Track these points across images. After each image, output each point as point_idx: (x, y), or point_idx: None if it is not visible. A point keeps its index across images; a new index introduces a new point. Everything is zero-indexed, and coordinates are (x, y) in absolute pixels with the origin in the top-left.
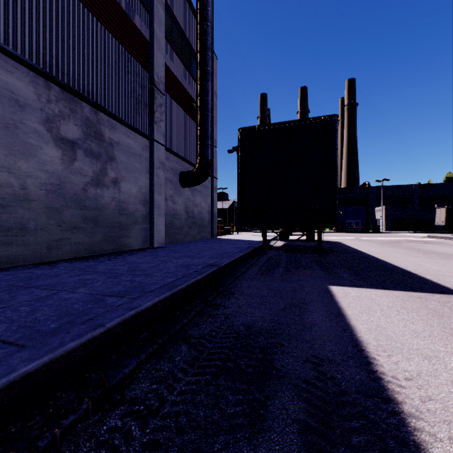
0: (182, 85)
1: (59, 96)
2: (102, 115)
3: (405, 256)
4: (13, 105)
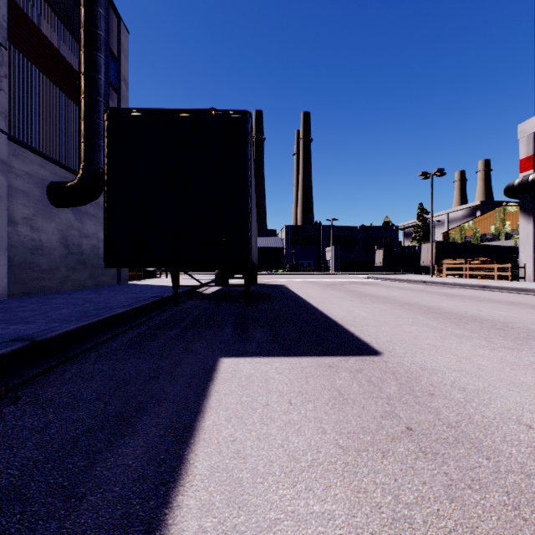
0: (56, 47)
1: None
2: None
3: (340, 301)
4: None
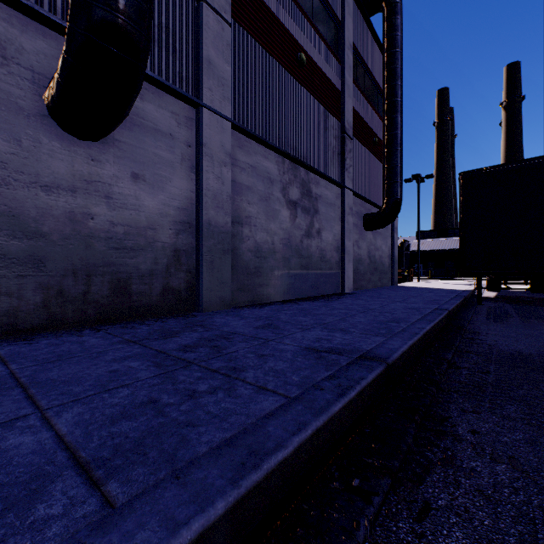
0: (365, 122)
1: (288, 167)
2: (311, 174)
3: None
4: (268, 182)
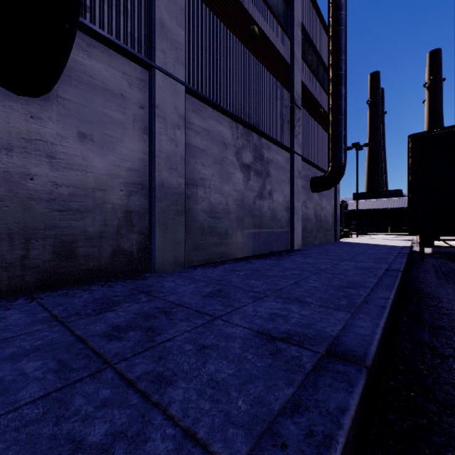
0: (312, 94)
1: (241, 132)
2: (263, 140)
3: None
4: (222, 146)
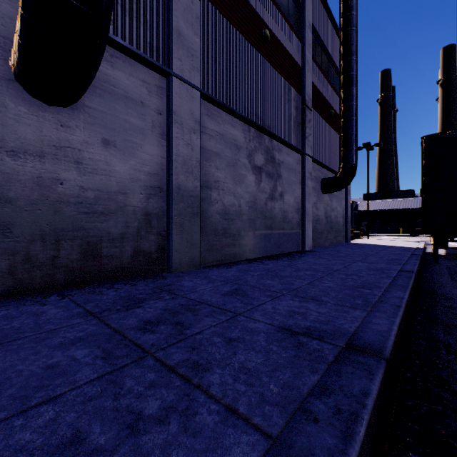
0: (323, 95)
1: (253, 135)
2: (274, 142)
3: None
4: (235, 149)
